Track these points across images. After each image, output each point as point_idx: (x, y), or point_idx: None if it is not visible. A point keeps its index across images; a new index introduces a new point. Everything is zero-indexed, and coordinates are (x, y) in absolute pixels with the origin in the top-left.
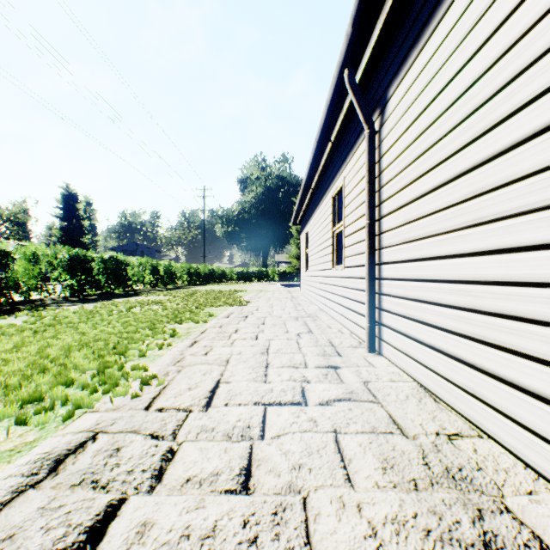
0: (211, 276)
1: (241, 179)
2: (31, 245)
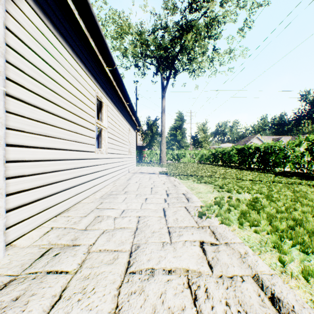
0: None
1: None
2: None
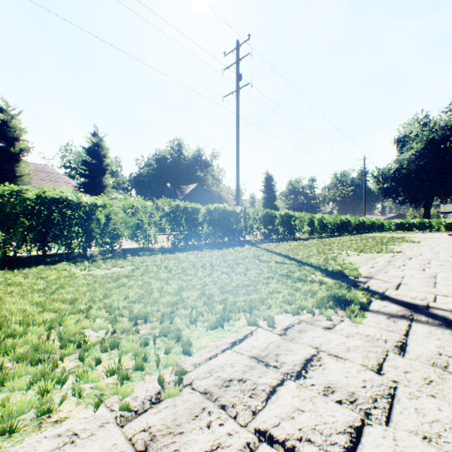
0: (371, 226)
1: (397, 138)
2: (299, 213)
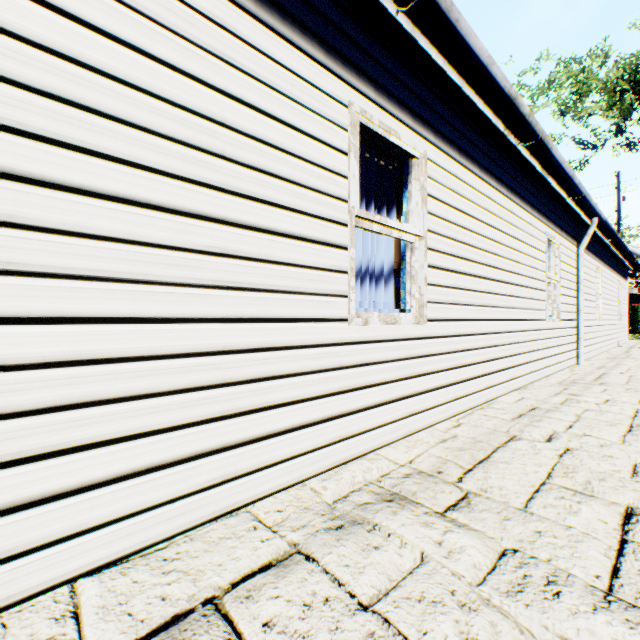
0: None
1: None
2: None
